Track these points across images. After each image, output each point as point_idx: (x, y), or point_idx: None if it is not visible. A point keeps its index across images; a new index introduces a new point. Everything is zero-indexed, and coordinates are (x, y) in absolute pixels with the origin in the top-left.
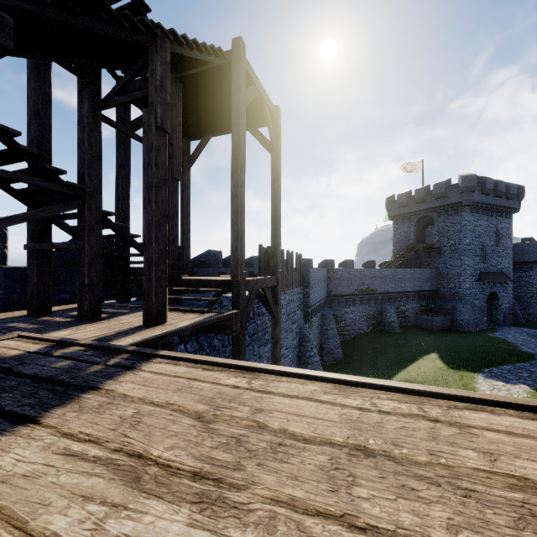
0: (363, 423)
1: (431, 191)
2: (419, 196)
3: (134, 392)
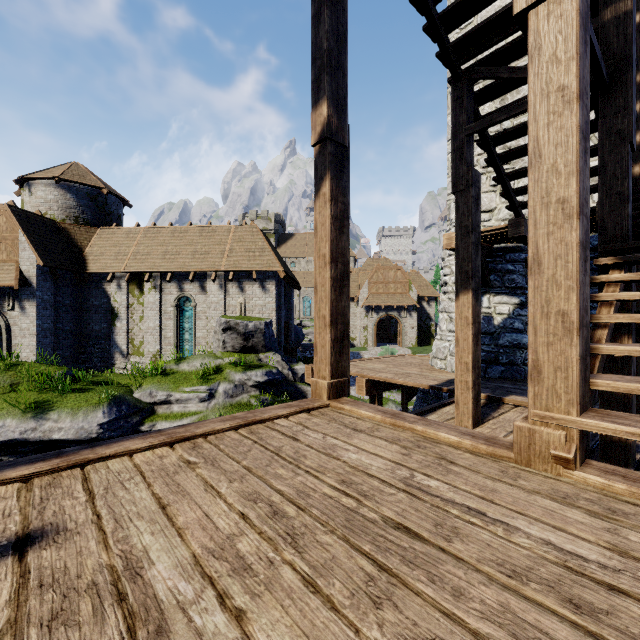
0: (374, 373)
1: None
2: None
3: (429, 380)
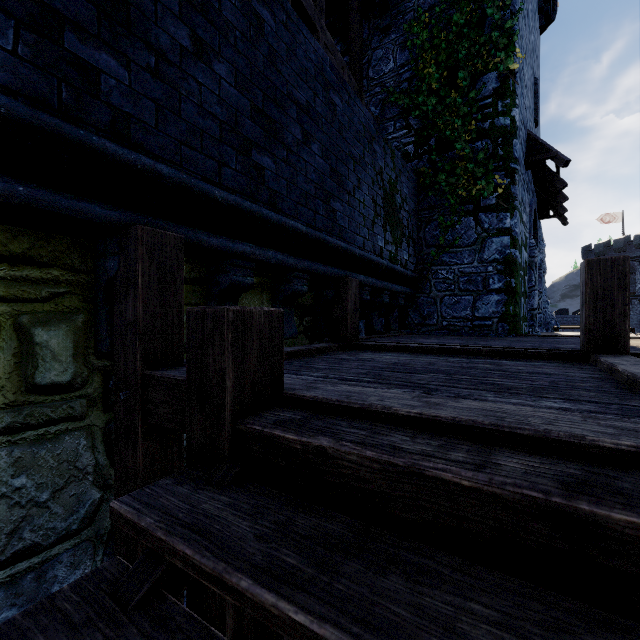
0: None
1: (632, 241)
2: (617, 246)
3: None
